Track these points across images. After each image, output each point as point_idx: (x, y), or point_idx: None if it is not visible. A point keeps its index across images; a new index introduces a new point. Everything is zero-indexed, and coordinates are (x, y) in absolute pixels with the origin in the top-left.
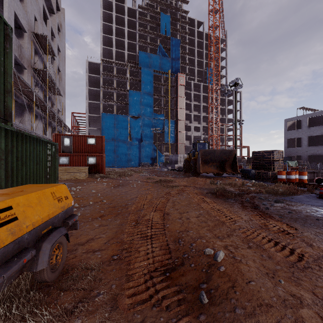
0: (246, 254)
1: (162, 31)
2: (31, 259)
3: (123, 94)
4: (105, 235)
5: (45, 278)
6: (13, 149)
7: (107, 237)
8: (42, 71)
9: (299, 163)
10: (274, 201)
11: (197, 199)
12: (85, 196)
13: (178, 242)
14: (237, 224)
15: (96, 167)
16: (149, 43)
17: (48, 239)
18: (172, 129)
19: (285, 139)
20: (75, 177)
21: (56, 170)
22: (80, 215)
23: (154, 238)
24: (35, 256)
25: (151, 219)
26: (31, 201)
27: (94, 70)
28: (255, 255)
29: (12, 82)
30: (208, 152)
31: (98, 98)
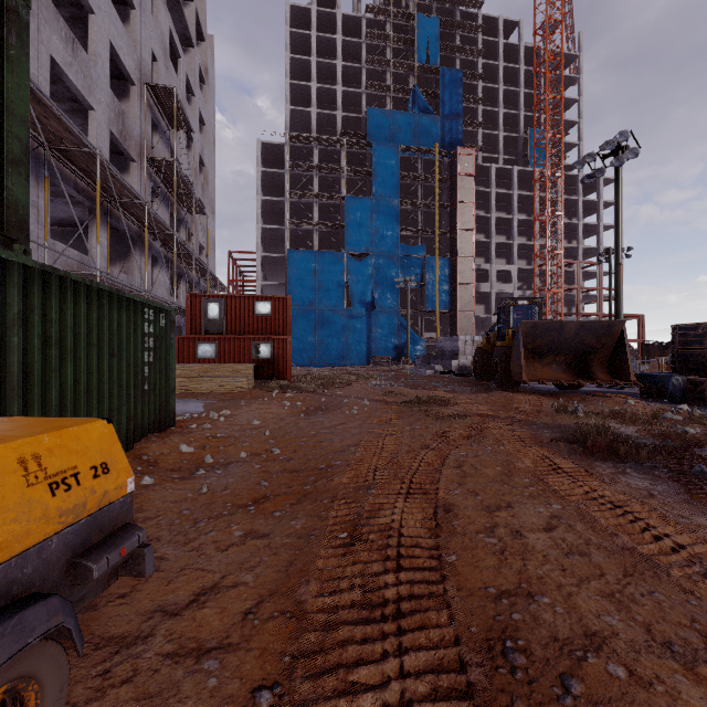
0: None
1: (420, 55)
2: None
3: (333, 205)
4: (254, 578)
5: None
6: (33, 316)
7: (256, 588)
8: (166, 164)
9: None
10: None
11: (530, 458)
12: (233, 436)
13: (503, 655)
14: None
15: (273, 366)
16: (389, 87)
17: None
18: (443, 280)
19: None
20: (225, 387)
21: (171, 371)
22: (207, 492)
23: (408, 618)
24: None
25: (396, 529)
26: None
27: (273, 161)
28: None
29: (98, 183)
30: (544, 327)
31: (282, 218)
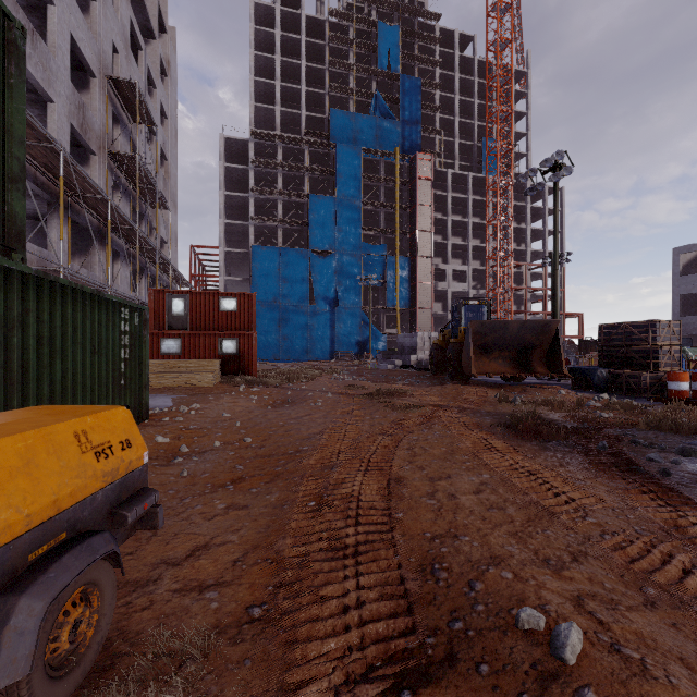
0: (650, 633)
1: (382, 61)
2: None
3: (297, 203)
4: (238, 538)
5: None
6: (29, 318)
7: (242, 544)
8: (128, 159)
9: None
10: (678, 452)
11: (471, 440)
12: (205, 427)
13: (431, 573)
14: (592, 519)
15: (238, 361)
16: (352, 90)
17: (40, 583)
18: (403, 278)
19: (676, 296)
20: (192, 382)
21: (144, 367)
22: (187, 476)
23: (363, 555)
24: None
25: (355, 496)
26: None
27: (237, 156)
28: (680, 636)
29: (62, 179)
30: (491, 326)
31: (245, 214)
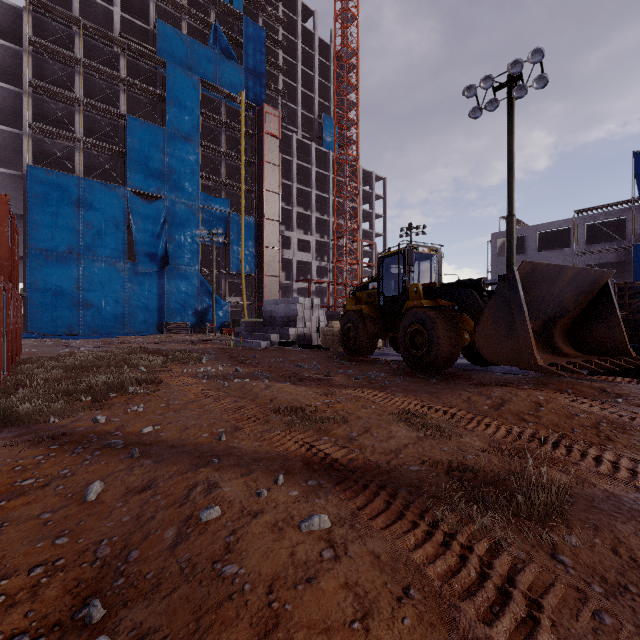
0: None
1: None
2: None
3: (108, 124)
4: None
5: None
6: None
7: None
8: None
9: None
10: None
11: None
12: None
13: None
14: None
15: None
16: (186, 9)
17: None
18: (249, 241)
19: (494, 274)
20: None
21: None
22: None
23: None
24: None
25: None
26: None
27: (1, 32)
28: None
29: None
30: (541, 274)
31: (18, 123)
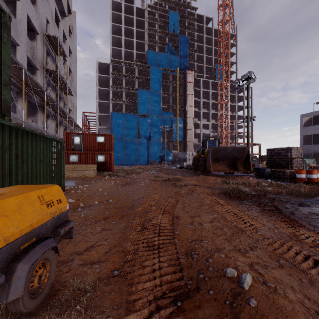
0: (279, 277)
1: (171, 29)
2: (1, 285)
3: (132, 93)
4: (107, 242)
5: (20, 309)
6: (12, 146)
7: (108, 245)
8: (54, 72)
9: (317, 161)
10: (298, 204)
11: (209, 200)
12: (91, 195)
13: (190, 255)
14: (260, 232)
15: (105, 165)
16: (157, 41)
17: (26, 258)
18: (180, 127)
19: (301, 136)
20: (84, 175)
21: (63, 168)
22: (83, 216)
23: (161, 249)
24: (6, 281)
25: (158, 224)
26: (6, 208)
27: (104, 71)
28: (292, 278)
29: (23, 81)
30: (219, 149)
31: (108, 97)
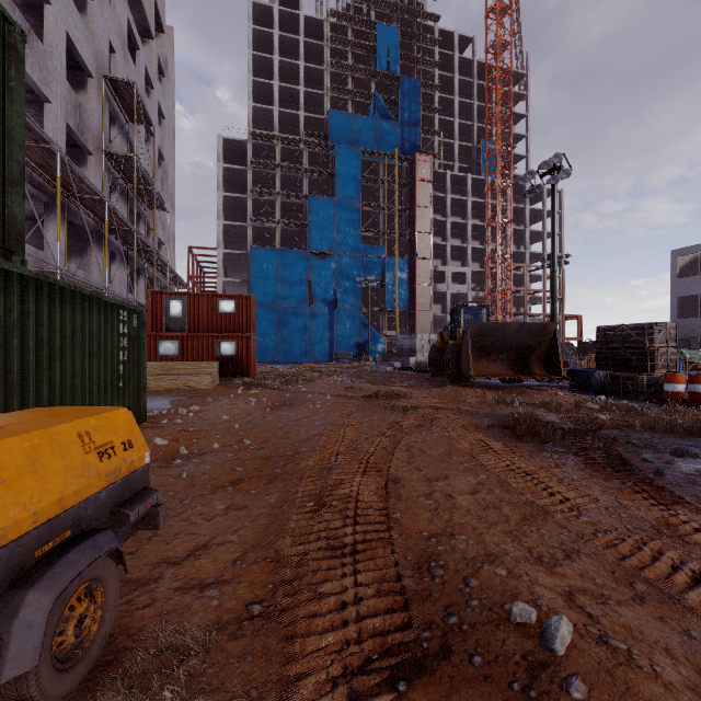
0: (637, 626)
1: (381, 62)
2: None
3: (296, 204)
4: (238, 538)
5: (33, 699)
6: (28, 320)
7: (241, 544)
8: (125, 159)
9: None
10: (672, 452)
11: (468, 441)
12: (204, 429)
13: (428, 570)
14: (586, 518)
15: (237, 363)
16: (351, 91)
17: (47, 578)
18: (402, 280)
19: (674, 298)
20: (191, 384)
21: (143, 369)
22: (187, 478)
23: (361, 554)
24: None
25: (354, 496)
26: (1, 462)
27: (235, 157)
28: (666, 629)
29: (59, 180)
30: (489, 328)
31: (244, 215)
